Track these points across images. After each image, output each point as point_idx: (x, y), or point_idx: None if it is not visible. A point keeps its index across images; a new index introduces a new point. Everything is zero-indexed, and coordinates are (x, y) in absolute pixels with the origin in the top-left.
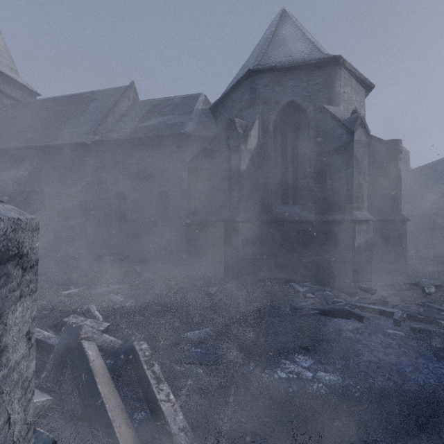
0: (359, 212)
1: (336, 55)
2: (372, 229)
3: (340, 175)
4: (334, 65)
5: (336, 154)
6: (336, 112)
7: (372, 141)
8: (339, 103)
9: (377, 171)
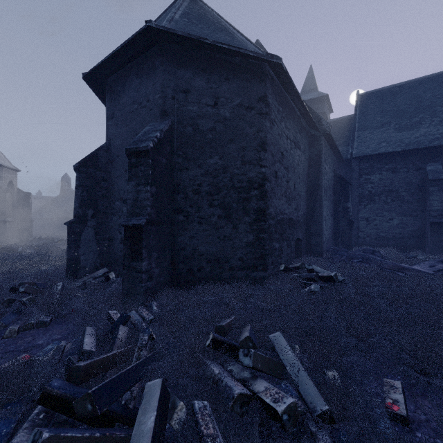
0: (9, 218)
1: (1, 164)
2: (20, 224)
3: (2, 206)
4: (0, 166)
5: (0, 198)
6: (0, 184)
7: (20, 191)
8: (2, 179)
9: (22, 203)
